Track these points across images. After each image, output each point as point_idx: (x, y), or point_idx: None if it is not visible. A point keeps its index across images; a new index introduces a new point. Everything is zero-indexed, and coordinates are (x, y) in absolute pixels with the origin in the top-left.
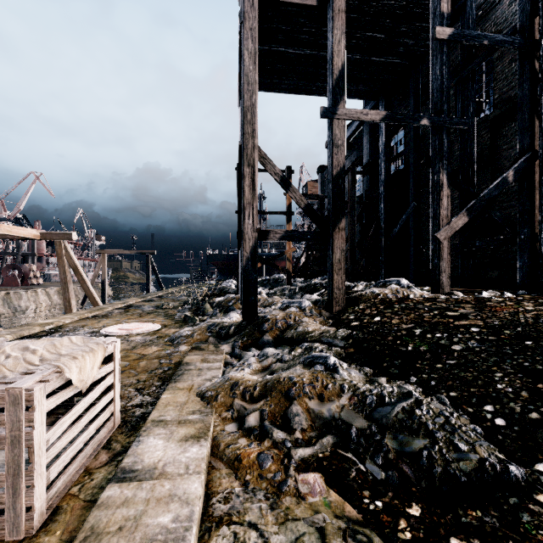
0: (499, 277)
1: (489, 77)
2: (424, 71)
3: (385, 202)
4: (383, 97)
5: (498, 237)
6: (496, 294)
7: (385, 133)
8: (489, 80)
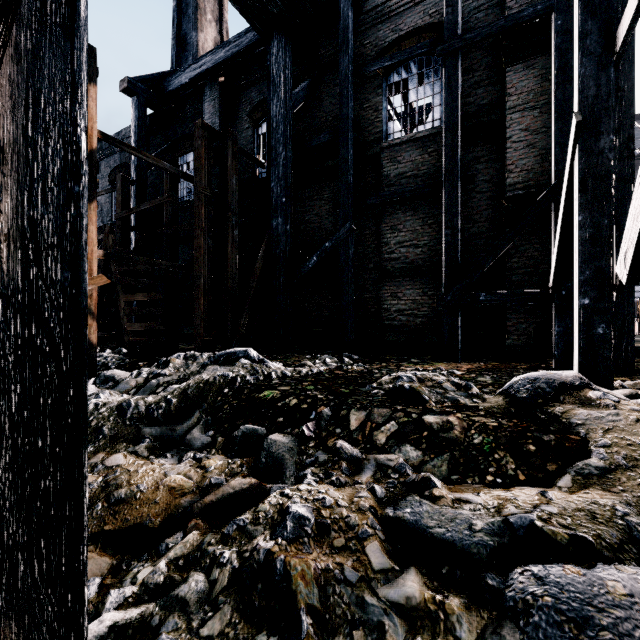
0: (463, 342)
1: (433, 81)
2: (333, 35)
3: (286, 215)
4: (283, 35)
5: (520, 291)
6: (630, 384)
7: (286, 97)
8: (433, 85)
